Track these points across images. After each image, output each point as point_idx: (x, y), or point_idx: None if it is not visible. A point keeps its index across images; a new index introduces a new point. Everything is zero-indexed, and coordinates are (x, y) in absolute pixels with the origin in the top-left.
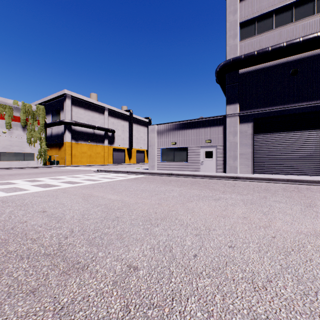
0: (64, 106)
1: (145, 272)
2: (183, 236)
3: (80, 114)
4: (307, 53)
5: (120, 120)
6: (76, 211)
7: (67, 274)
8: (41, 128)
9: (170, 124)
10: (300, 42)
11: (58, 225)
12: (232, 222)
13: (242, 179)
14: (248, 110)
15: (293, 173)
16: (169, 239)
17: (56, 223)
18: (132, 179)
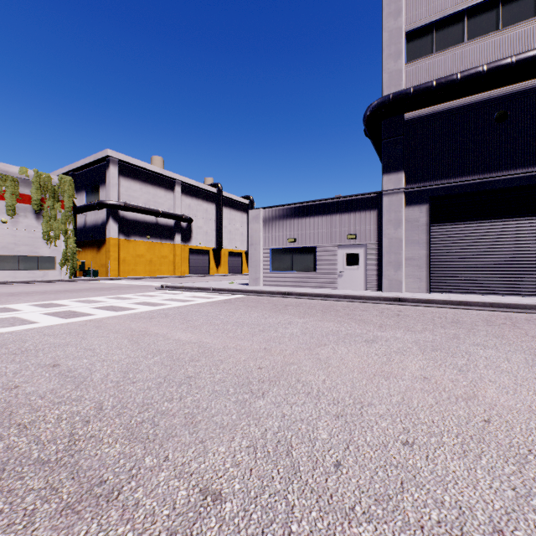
0: (107, 177)
1: (236, 507)
2: (313, 418)
3: (133, 191)
4: (524, 84)
5: (201, 201)
6: (114, 364)
7: (73, 512)
8: (67, 215)
9: (285, 208)
10: (513, 63)
11: (76, 395)
12: (403, 387)
13: (411, 303)
14: (420, 182)
15: (499, 292)
16: (286, 425)
17: (72, 390)
18: (220, 302)
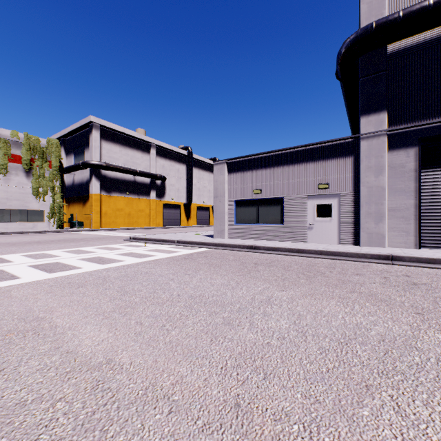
0: (90, 140)
1: None
2: None
3: (113, 153)
4: None
5: (173, 162)
6: None
7: None
8: (54, 173)
9: (251, 158)
10: None
11: None
12: None
13: (408, 262)
14: (407, 123)
15: None
16: None
17: None
18: (180, 258)
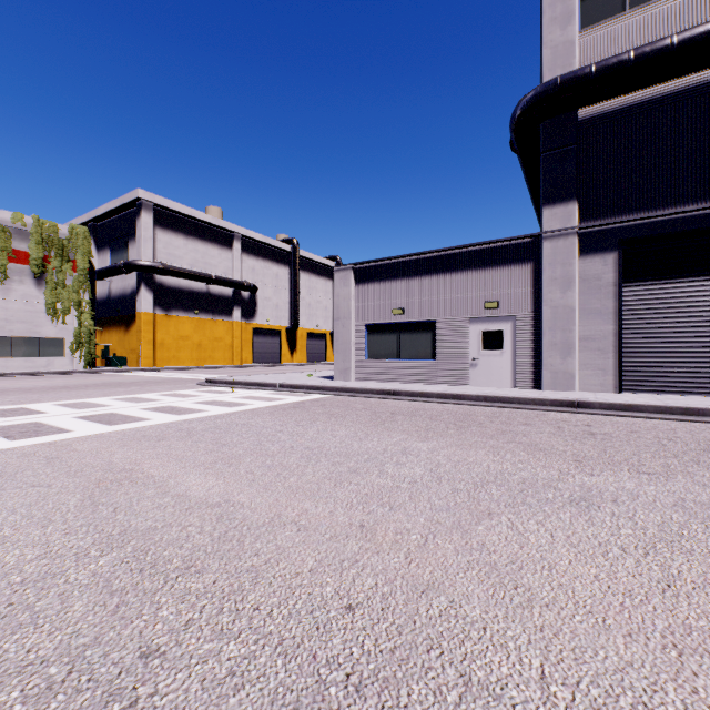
0: (137, 228)
1: None
2: None
3: (175, 248)
4: None
5: (269, 263)
6: None
7: None
8: (81, 280)
9: (389, 263)
10: None
11: None
12: None
13: (598, 410)
14: (604, 218)
15: None
16: None
17: None
18: (288, 407)
